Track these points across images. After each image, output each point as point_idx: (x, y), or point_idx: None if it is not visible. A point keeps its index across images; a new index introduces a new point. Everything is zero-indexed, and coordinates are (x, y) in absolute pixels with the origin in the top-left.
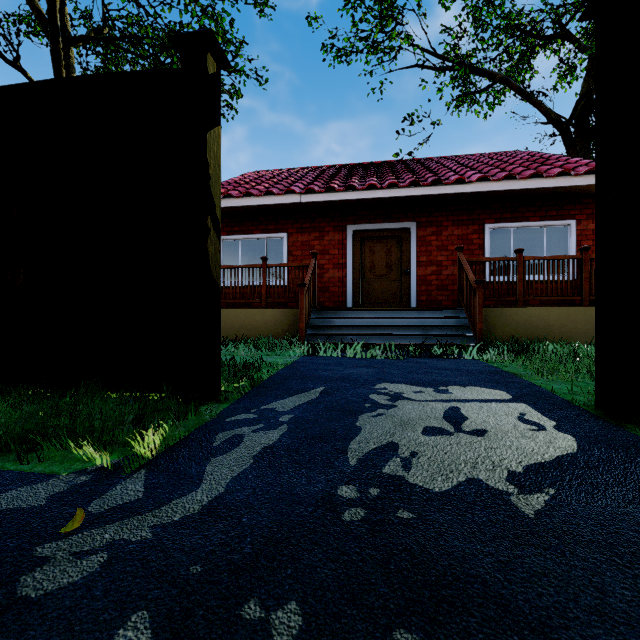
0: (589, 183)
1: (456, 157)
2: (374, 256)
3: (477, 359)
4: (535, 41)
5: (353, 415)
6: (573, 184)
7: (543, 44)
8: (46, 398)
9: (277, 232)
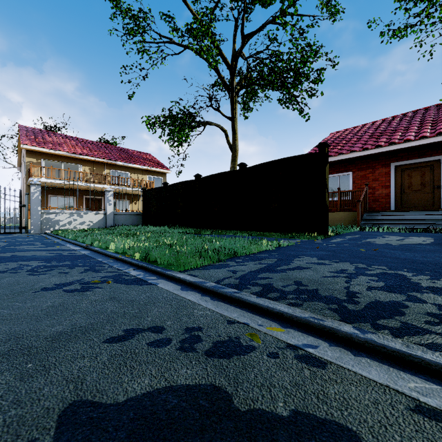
0: None
1: None
2: (411, 179)
3: None
4: None
5: (367, 238)
6: None
7: None
8: (283, 234)
9: (345, 172)
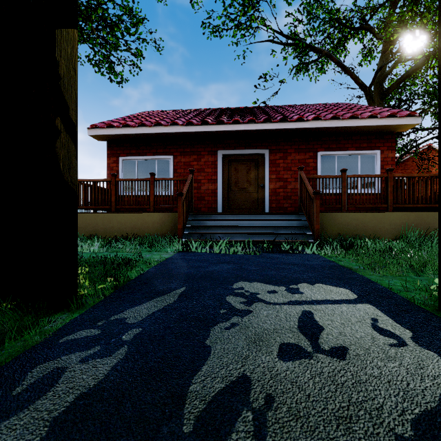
0: (390, 124)
1: (296, 105)
2: (238, 174)
3: (317, 254)
4: (348, 31)
5: (205, 327)
6: (379, 124)
7: (353, 33)
8: None
9: (165, 155)
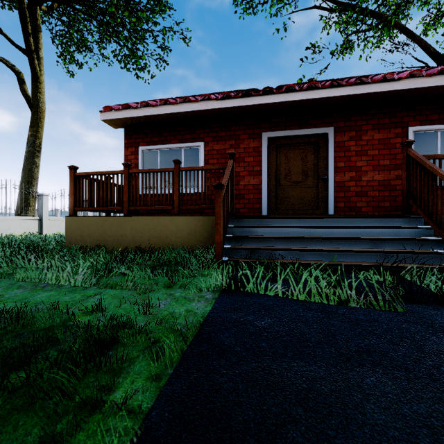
0: None
1: None
2: (290, 163)
3: None
4: None
5: None
6: None
7: None
8: None
9: (193, 141)
